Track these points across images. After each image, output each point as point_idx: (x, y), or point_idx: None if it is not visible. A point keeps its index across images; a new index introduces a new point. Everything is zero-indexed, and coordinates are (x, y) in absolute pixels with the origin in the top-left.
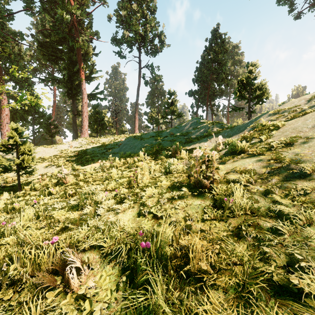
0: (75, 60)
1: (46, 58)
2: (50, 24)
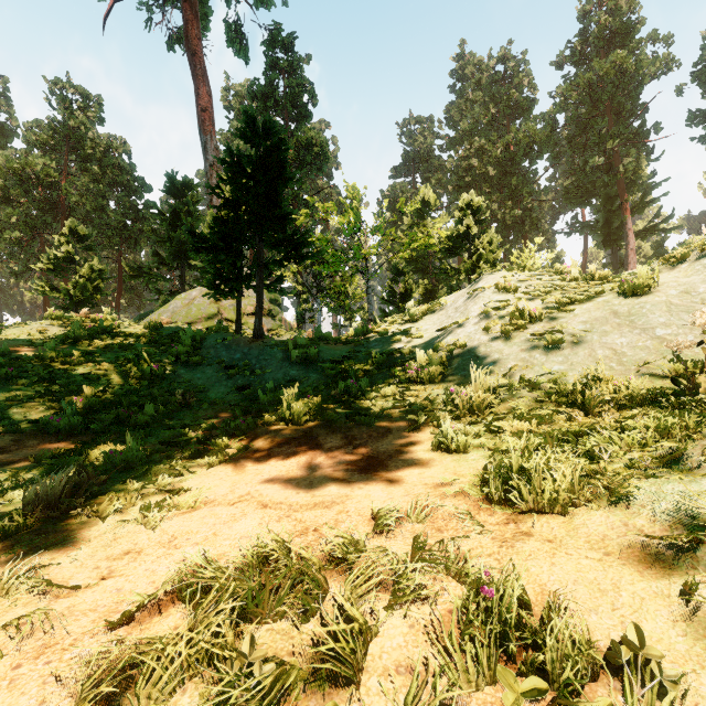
0: (614, 191)
1: (573, 204)
2: (579, 175)
